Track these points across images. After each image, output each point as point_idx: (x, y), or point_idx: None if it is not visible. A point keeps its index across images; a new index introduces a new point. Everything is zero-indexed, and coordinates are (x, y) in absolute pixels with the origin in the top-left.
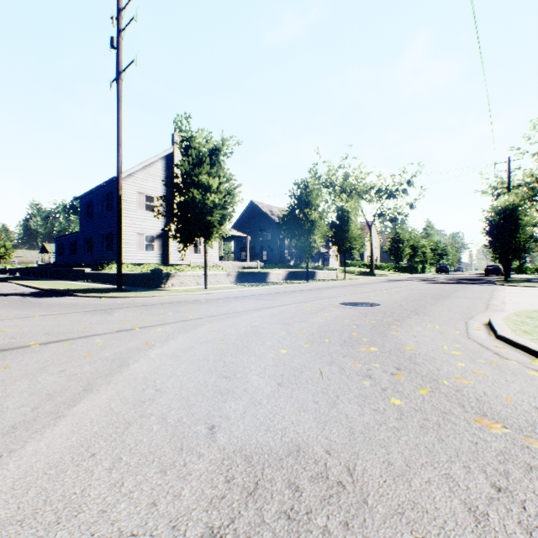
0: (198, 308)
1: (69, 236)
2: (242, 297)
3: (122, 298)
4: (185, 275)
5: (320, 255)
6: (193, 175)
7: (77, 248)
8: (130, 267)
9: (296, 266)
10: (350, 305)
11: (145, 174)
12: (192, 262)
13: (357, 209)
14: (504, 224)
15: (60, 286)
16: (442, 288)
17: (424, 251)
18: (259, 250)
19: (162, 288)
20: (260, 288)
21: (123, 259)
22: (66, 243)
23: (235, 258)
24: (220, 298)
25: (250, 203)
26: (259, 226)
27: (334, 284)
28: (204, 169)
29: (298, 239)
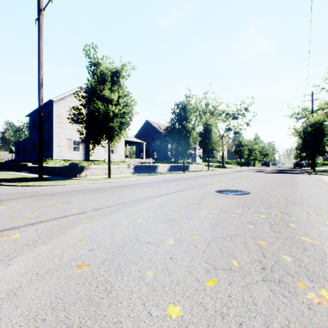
0: (91, 197)
1: (23, 141)
2: (135, 185)
3: (35, 186)
4: (96, 167)
5: (190, 155)
6: (98, 90)
7: (28, 149)
8: (62, 162)
9: (175, 161)
10: (225, 193)
11: (72, 98)
12: (106, 159)
13: (217, 123)
14: (314, 134)
15: (2, 176)
16: (280, 177)
17: (255, 153)
18: (151, 152)
19: (76, 178)
20: (150, 177)
21: (57, 156)
22: (21, 146)
23: (136, 157)
24: (117, 186)
25: (146, 122)
26: (151, 136)
27: (202, 174)
28: (107, 86)
29: (178, 142)
